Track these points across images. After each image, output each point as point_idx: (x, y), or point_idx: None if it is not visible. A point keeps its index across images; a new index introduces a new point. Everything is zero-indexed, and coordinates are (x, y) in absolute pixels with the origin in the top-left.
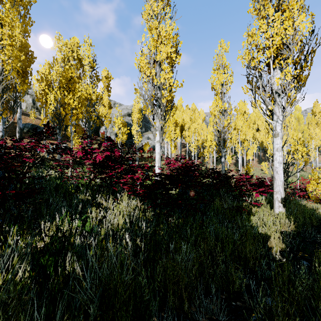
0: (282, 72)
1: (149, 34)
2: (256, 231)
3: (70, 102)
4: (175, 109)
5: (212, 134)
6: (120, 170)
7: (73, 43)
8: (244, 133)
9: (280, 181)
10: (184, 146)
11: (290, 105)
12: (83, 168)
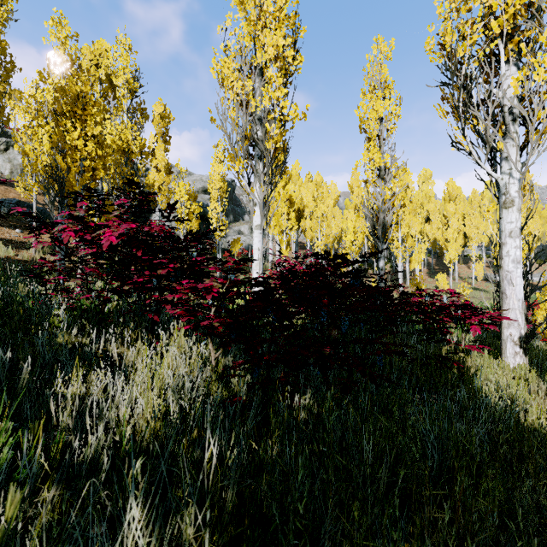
0: (523, 70)
1: (240, 14)
2: (531, 429)
3: (78, 143)
4: (288, 177)
5: (356, 220)
6: (165, 270)
7: (99, 51)
8: (406, 223)
9: (516, 300)
10: (302, 247)
11: (539, 139)
12: None
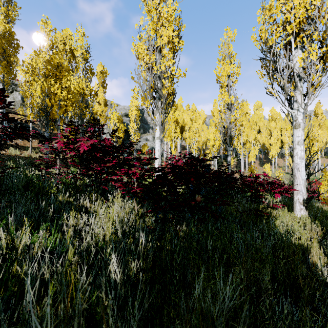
0: (305, 52)
1: (148, 17)
2: (294, 243)
3: (57, 91)
4: (175, 108)
5: (215, 133)
6: (111, 163)
7: (66, 35)
8: (246, 134)
9: (301, 179)
10: (184, 148)
11: (313, 90)
12: (74, 168)
